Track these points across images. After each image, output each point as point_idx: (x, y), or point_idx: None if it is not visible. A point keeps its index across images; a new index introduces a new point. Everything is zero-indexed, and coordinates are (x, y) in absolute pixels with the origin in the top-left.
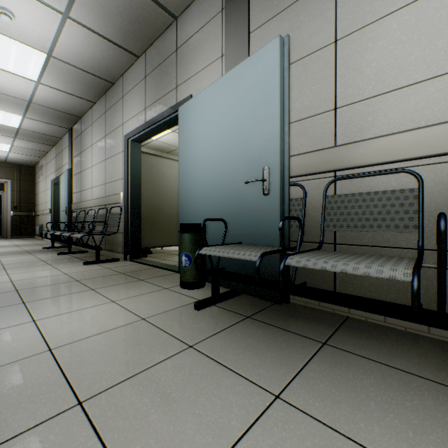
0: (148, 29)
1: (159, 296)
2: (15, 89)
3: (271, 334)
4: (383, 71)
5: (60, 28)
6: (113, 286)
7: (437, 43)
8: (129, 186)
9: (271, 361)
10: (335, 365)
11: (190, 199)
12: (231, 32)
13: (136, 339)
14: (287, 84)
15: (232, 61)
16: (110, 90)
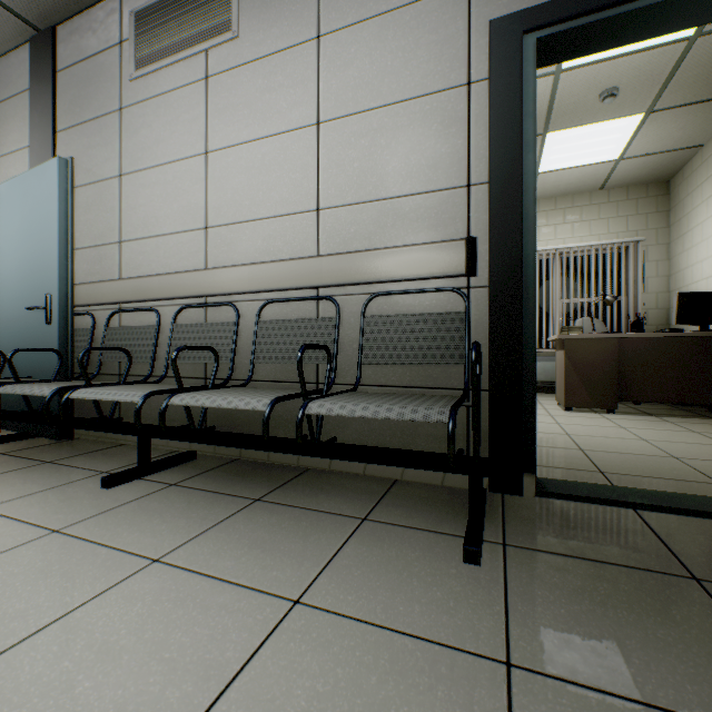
0: None
1: None
2: None
3: (3, 462)
4: (149, 217)
5: None
6: None
7: (175, 206)
8: None
9: None
10: (26, 472)
11: None
12: (37, 122)
13: None
14: (71, 208)
15: (38, 159)
16: None
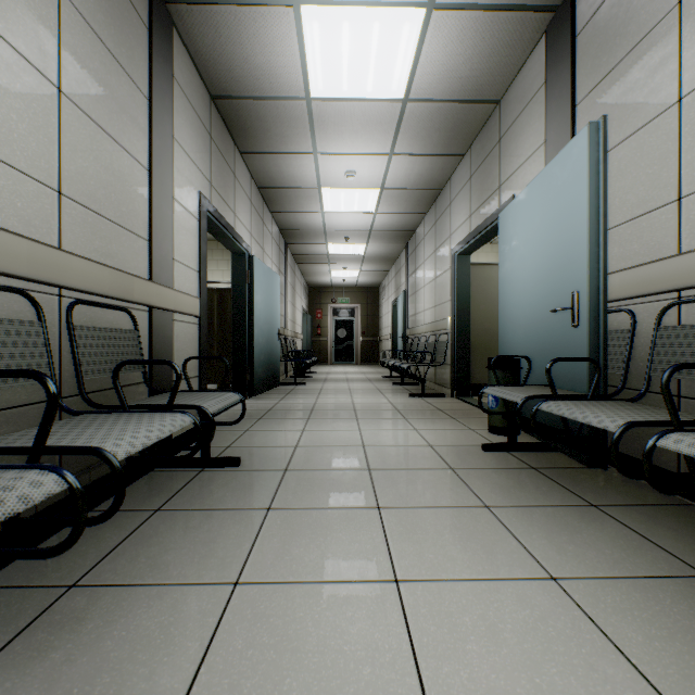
0: (467, 128)
1: (457, 434)
2: (359, 224)
3: (539, 483)
4: None
5: (388, 165)
6: (422, 419)
7: None
8: (456, 309)
9: (509, 494)
10: (573, 516)
11: (507, 327)
12: (552, 111)
13: (415, 455)
14: (601, 181)
15: (554, 149)
16: (439, 197)
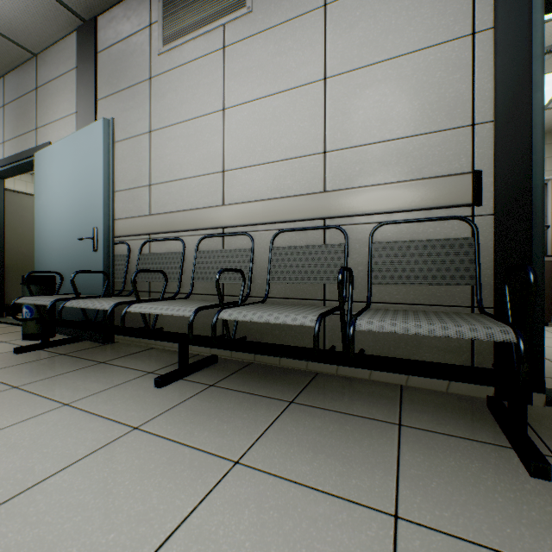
0: (0, 57)
1: None
2: None
3: (67, 361)
4: (173, 164)
5: None
6: None
7: (196, 154)
8: None
9: (39, 374)
10: (88, 371)
11: (44, 250)
12: (82, 93)
13: None
14: (112, 159)
15: (83, 122)
16: None
